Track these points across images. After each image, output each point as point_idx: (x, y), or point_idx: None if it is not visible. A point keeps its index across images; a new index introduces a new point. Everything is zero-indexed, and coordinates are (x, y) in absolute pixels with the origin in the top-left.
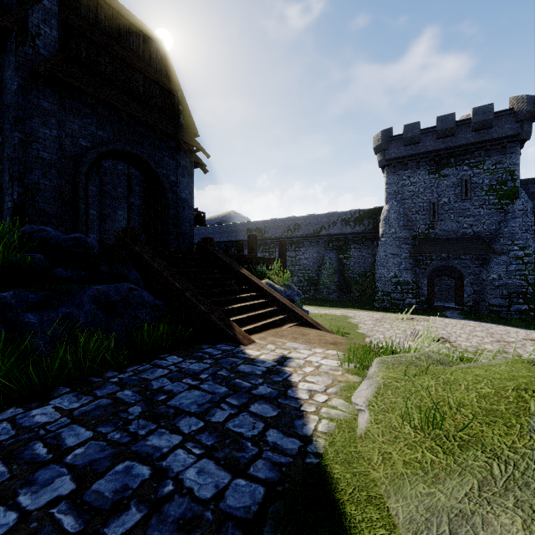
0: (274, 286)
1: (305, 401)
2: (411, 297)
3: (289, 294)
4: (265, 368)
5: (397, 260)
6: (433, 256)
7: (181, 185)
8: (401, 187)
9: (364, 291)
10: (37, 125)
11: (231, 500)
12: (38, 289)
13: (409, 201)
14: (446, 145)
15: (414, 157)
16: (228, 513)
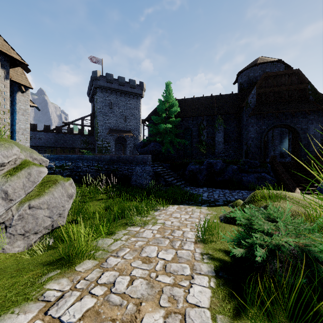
0: None
1: None
2: None
3: None
4: None
5: None
6: None
7: (310, 128)
8: None
9: None
10: (250, 128)
11: None
12: (244, 173)
13: None
14: None
15: None
16: None
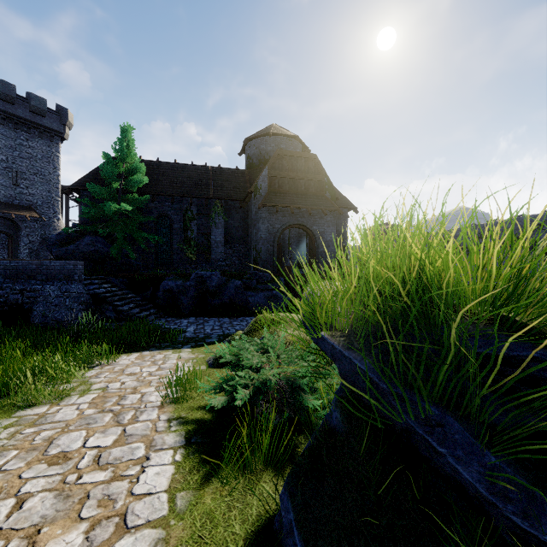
0: None
1: None
2: None
3: None
4: None
5: None
6: None
7: (327, 232)
8: None
9: None
10: (260, 225)
11: None
12: (251, 291)
13: None
14: None
15: None
16: None
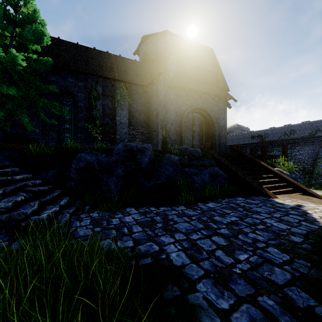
0: (282, 172)
1: (318, 218)
2: None
3: (293, 177)
4: (290, 206)
5: None
6: None
7: (221, 118)
8: None
9: None
10: (169, 106)
11: (294, 230)
12: (194, 168)
13: None
14: None
15: None
16: (294, 232)
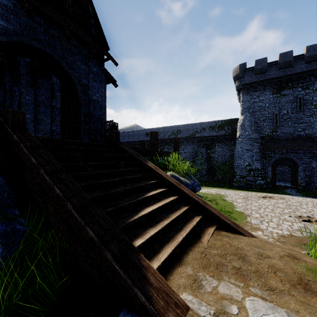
0: (179, 178)
1: None
2: (260, 179)
3: (191, 185)
4: None
5: (250, 153)
6: (275, 151)
7: (93, 88)
8: (252, 103)
9: (225, 174)
10: None
11: None
12: None
13: (258, 113)
14: (286, 73)
15: (262, 82)
16: None
